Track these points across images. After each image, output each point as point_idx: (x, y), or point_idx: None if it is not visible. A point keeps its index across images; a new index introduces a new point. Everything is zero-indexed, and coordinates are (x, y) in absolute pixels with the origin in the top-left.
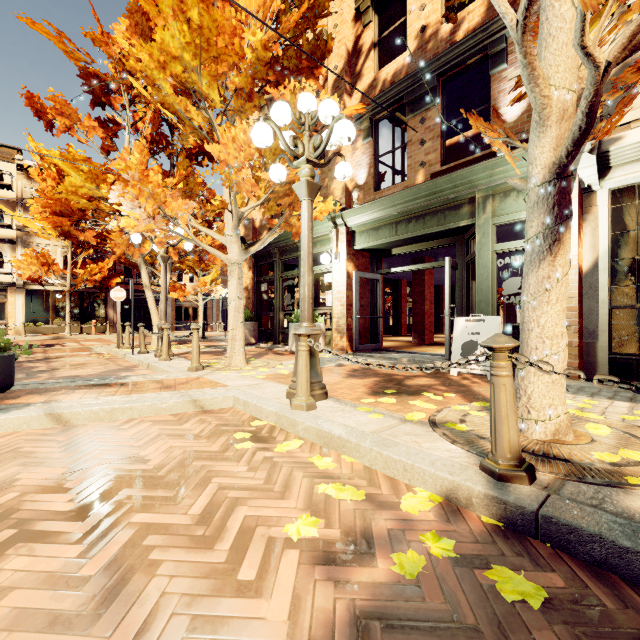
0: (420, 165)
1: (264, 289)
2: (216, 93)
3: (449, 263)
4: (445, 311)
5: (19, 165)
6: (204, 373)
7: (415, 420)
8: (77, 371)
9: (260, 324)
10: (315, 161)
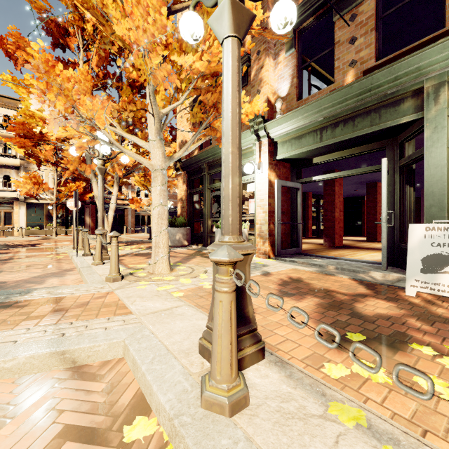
0: (350, 64)
1: (195, 199)
2: None
3: (386, 165)
4: (382, 217)
5: None
6: (119, 285)
7: None
8: (12, 275)
9: (192, 229)
10: None
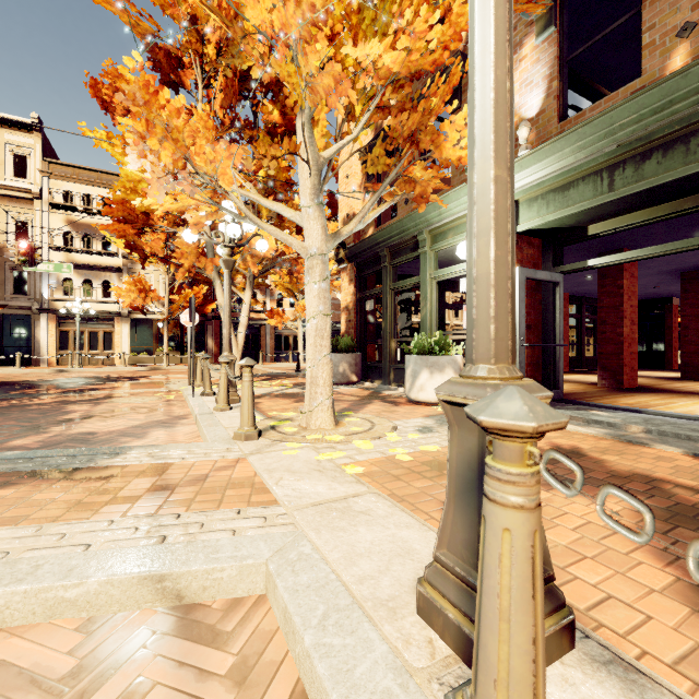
0: (679, 33)
1: (369, 308)
2: None
3: None
4: None
5: None
6: (255, 447)
7: None
8: (105, 423)
9: (364, 356)
10: None
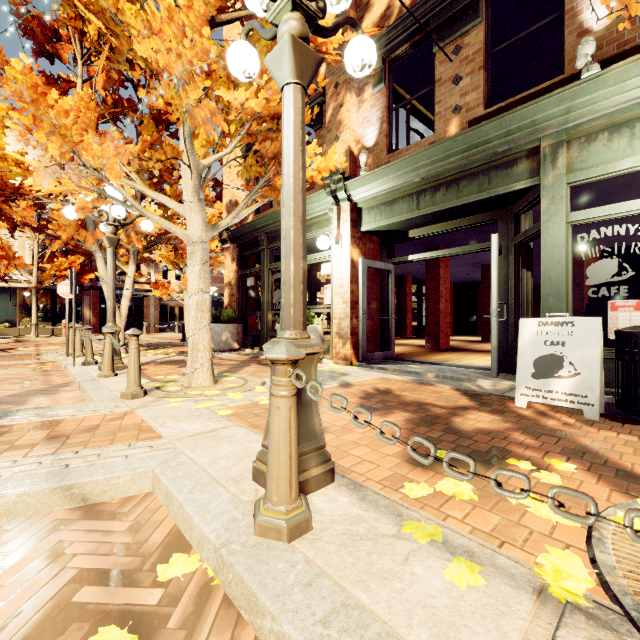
0: (453, 111)
1: (250, 284)
2: None
3: (497, 243)
4: (491, 310)
5: None
6: (142, 403)
7: (583, 604)
8: None
9: (245, 326)
10: (309, 6)
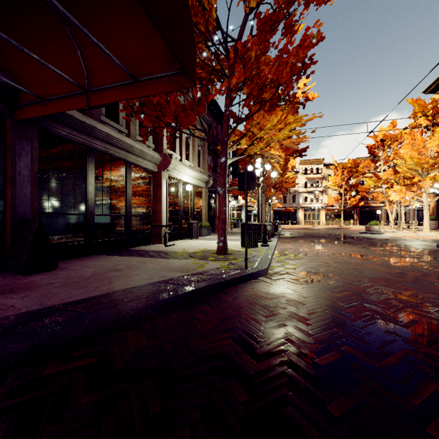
0: None
1: None
2: (420, 169)
3: None
4: None
5: (324, 165)
6: (416, 232)
7: None
8: None
9: None
10: None
